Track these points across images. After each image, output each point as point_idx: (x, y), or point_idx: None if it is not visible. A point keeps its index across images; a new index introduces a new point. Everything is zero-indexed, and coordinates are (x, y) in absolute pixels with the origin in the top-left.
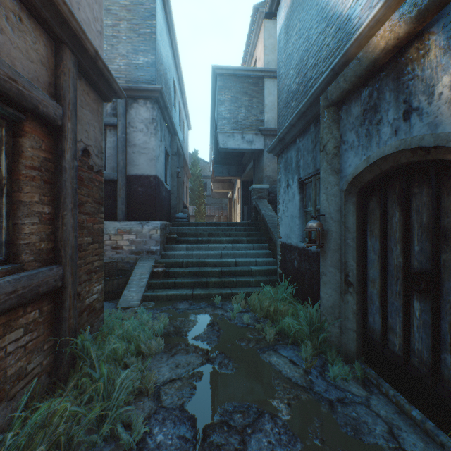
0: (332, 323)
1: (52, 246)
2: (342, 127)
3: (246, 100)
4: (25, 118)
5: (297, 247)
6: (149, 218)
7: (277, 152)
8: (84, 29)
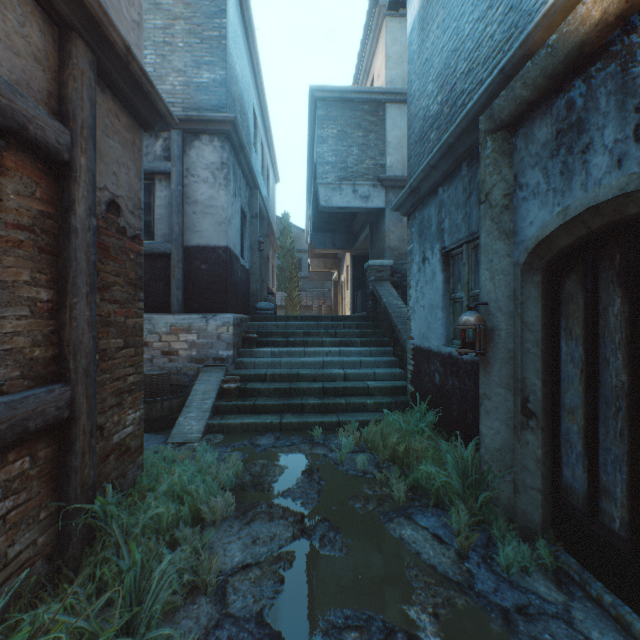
0: (501, 476)
1: (54, 353)
2: (518, 163)
3: (360, 136)
4: (3, 144)
5: (438, 353)
6: (216, 310)
7: (408, 210)
8: (106, 8)
